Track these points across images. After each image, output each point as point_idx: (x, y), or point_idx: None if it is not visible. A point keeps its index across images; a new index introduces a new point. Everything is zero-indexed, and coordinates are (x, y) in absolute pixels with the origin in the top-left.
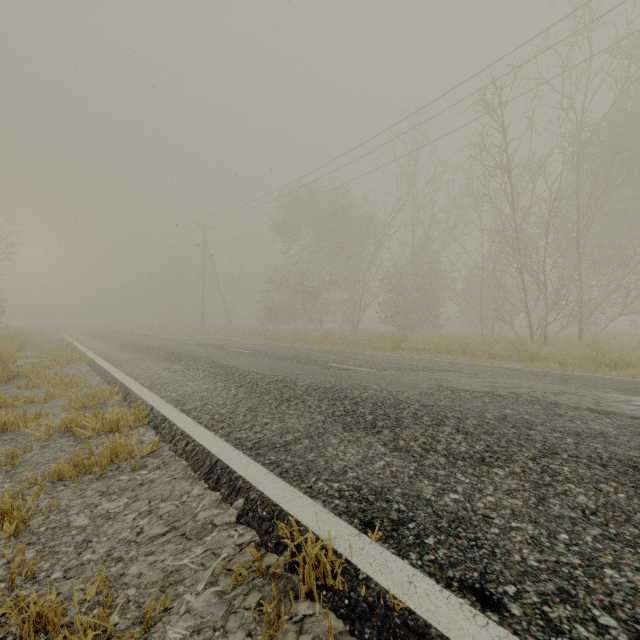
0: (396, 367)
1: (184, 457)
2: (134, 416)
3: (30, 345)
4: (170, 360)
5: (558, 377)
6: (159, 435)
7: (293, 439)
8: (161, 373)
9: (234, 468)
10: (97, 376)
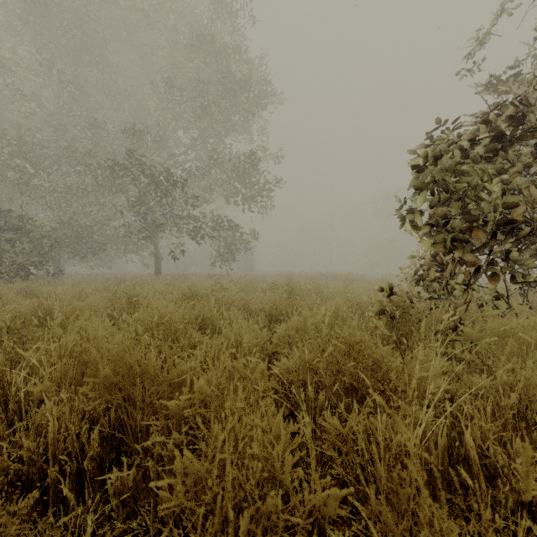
0: None
1: None
2: None
3: None
4: None
5: None
6: None
7: None
8: None
9: None
10: None
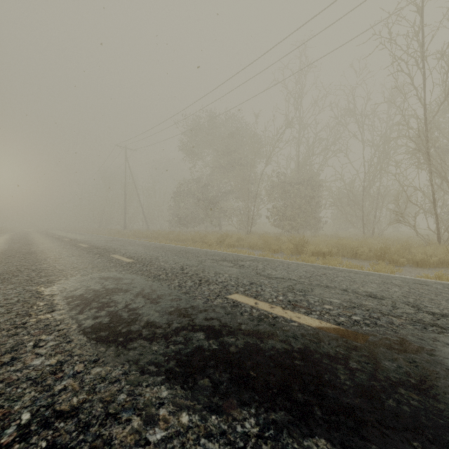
0: (360, 307)
1: None
2: None
3: None
4: None
5: None
6: None
7: None
8: None
9: None
10: None
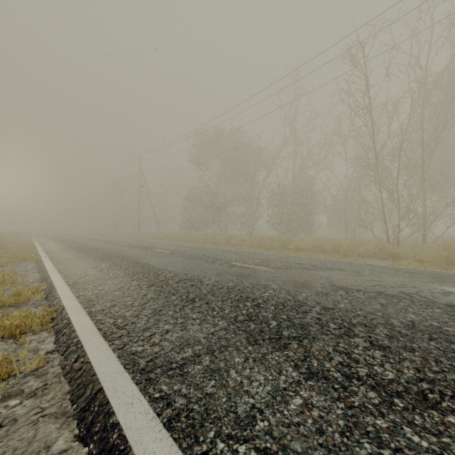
0: (288, 265)
1: (68, 378)
2: (40, 319)
3: (1, 246)
4: (102, 259)
5: (429, 275)
6: (56, 343)
7: (192, 355)
8: (88, 271)
9: (114, 406)
10: (36, 273)
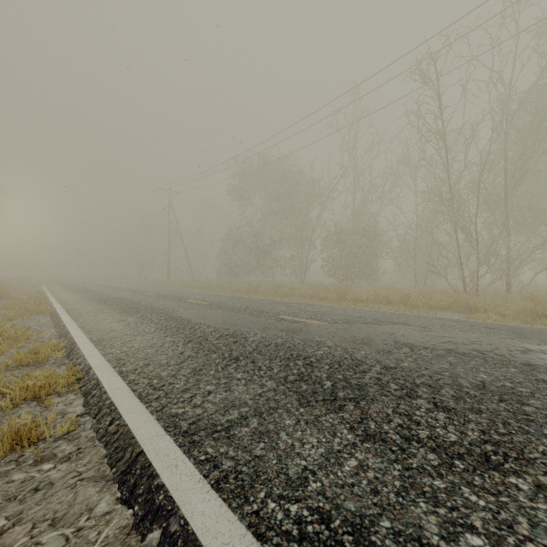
0: (346, 319)
1: (104, 442)
2: (65, 380)
3: (6, 296)
4: (128, 312)
5: (509, 330)
6: (86, 405)
7: (238, 418)
8: (114, 326)
9: (157, 469)
10: (53, 328)
